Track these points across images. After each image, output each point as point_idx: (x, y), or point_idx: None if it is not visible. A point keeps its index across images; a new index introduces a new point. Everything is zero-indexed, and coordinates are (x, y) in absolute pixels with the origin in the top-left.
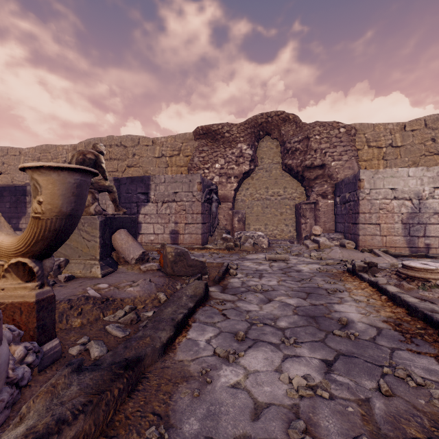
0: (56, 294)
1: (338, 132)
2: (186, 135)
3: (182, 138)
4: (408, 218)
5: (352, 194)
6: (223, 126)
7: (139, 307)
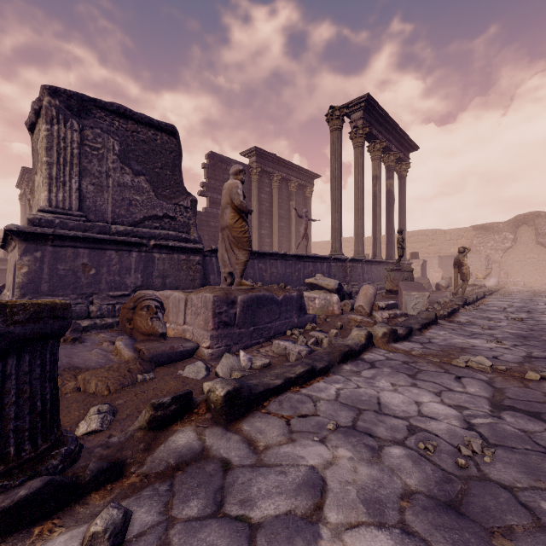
0: None
1: None
2: (467, 228)
3: (464, 230)
4: None
5: None
6: (493, 224)
7: None
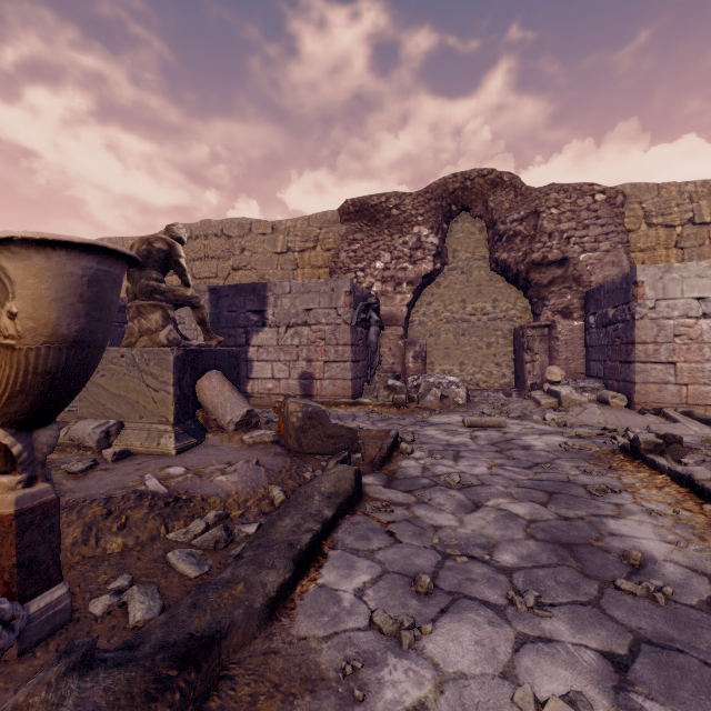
0: (93, 485)
1: (592, 200)
2: (326, 215)
3: (321, 221)
4: None
5: (621, 309)
6: (389, 198)
7: (234, 514)
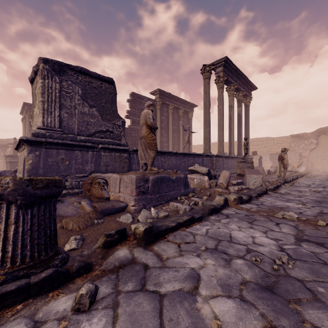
0: None
1: None
2: (287, 137)
3: (286, 138)
4: None
5: None
6: (304, 134)
7: None
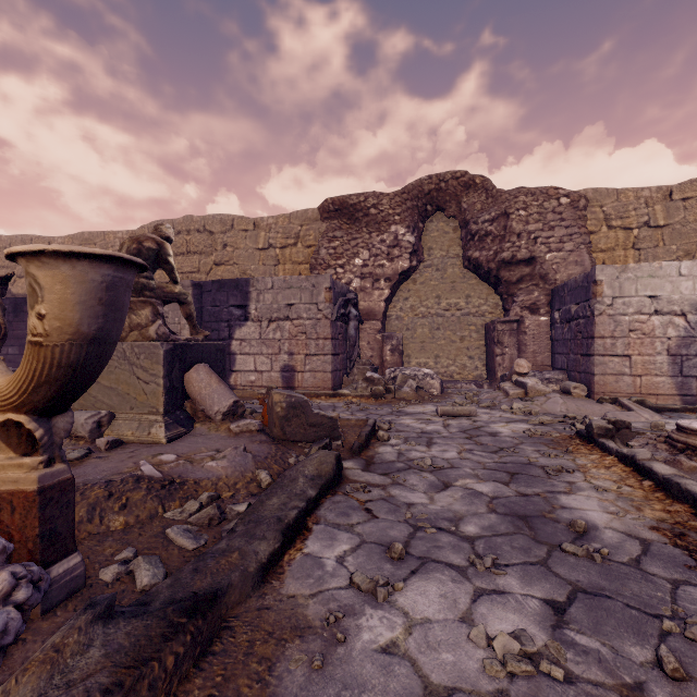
0: (90, 471)
1: (557, 203)
2: (307, 213)
3: (301, 218)
4: (679, 346)
5: (583, 306)
6: (368, 197)
7: (225, 495)
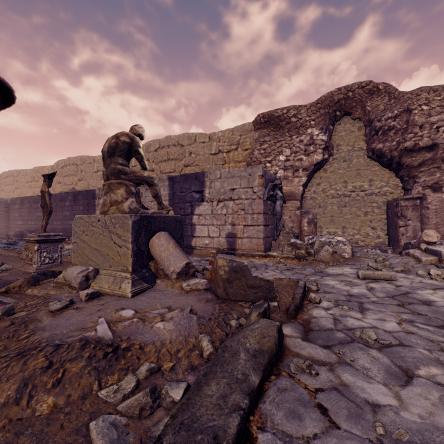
0: (62, 324)
1: None
2: (244, 126)
3: (241, 130)
4: None
5: None
6: (289, 110)
7: (165, 367)
